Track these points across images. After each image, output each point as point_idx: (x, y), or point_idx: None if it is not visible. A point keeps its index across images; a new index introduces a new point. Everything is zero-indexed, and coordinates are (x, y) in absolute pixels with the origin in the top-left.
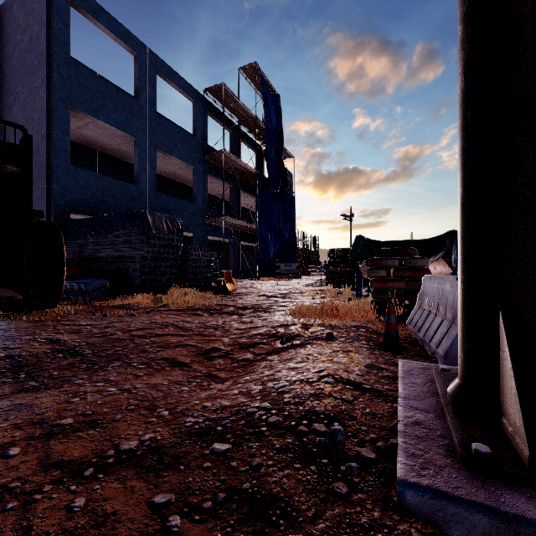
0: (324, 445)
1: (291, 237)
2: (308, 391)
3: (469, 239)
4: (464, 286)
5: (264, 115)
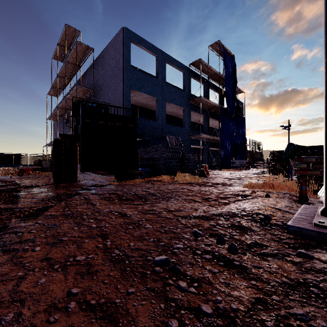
0: (262, 219)
1: (242, 143)
2: (256, 208)
3: (326, 150)
4: (325, 169)
5: (224, 70)
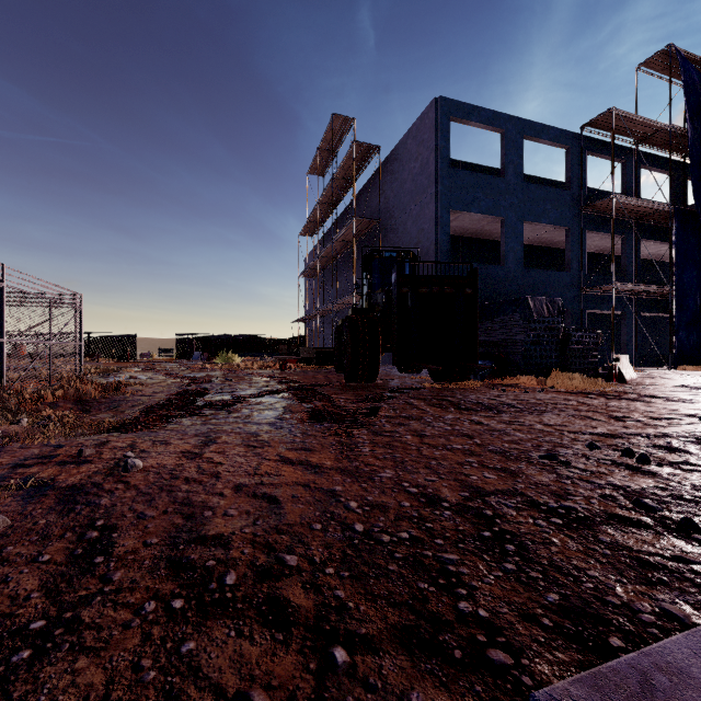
0: None
1: None
2: None
3: None
4: None
5: (686, 117)
